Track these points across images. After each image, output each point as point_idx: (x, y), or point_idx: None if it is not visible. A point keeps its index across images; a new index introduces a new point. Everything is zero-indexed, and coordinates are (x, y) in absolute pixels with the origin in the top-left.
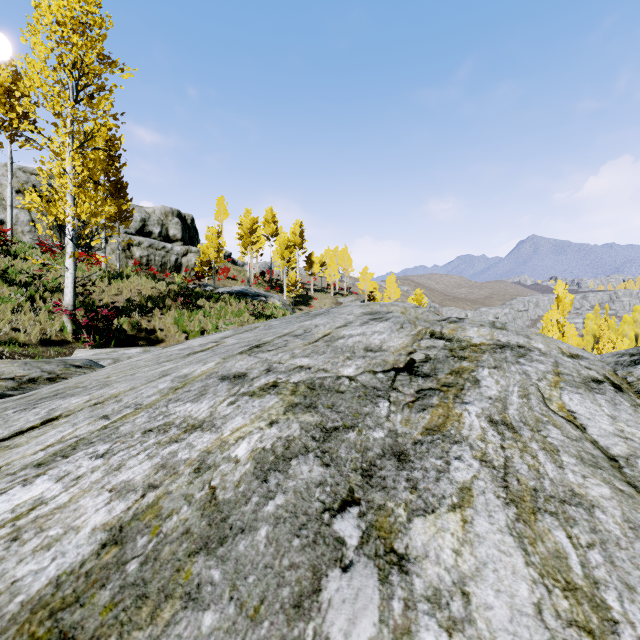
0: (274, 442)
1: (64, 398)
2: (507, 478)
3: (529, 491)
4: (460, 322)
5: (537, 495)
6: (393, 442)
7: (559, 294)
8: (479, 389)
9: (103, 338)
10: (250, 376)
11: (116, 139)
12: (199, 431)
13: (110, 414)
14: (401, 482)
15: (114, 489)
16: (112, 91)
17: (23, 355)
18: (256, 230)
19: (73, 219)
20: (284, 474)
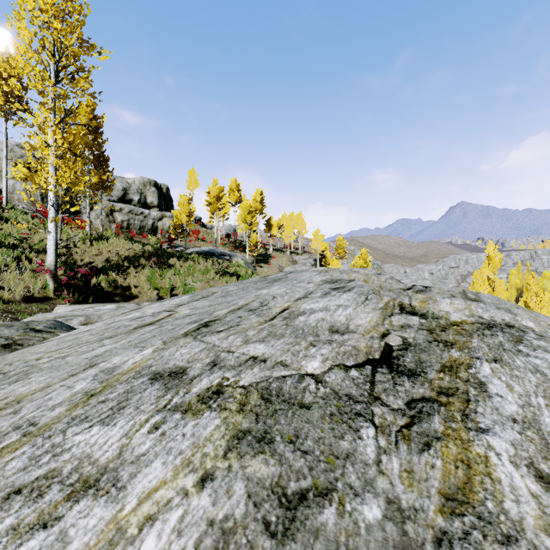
0: (200, 536)
1: None
2: None
3: None
4: (427, 291)
5: None
6: (400, 537)
7: (490, 253)
8: (491, 401)
9: (82, 295)
10: (190, 374)
11: (99, 118)
12: (90, 496)
13: None
14: None
15: None
16: (90, 72)
17: (6, 312)
18: (222, 197)
19: (55, 187)
20: None
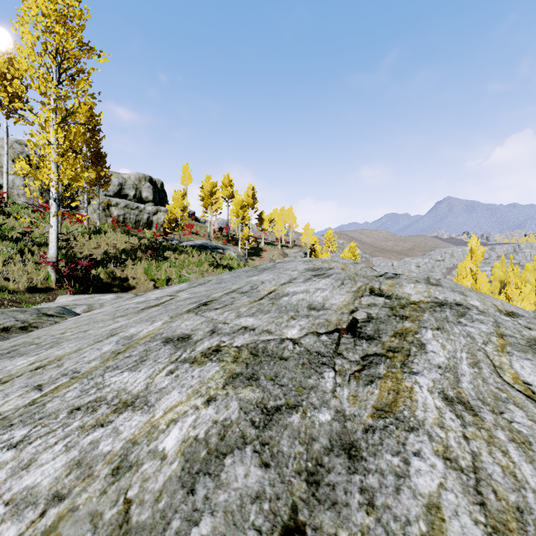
0: (209, 428)
1: (12, 358)
2: (481, 488)
3: (512, 512)
4: (396, 278)
5: (524, 519)
6: (341, 428)
7: (472, 247)
8: (426, 355)
9: (82, 285)
10: (194, 338)
11: (96, 116)
12: (130, 410)
13: (45, 383)
14: (354, 494)
15: (12, 501)
16: (90, 73)
17: (12, 301)
18: (215, 193)
19: (56, 183)
20: (215, 480)
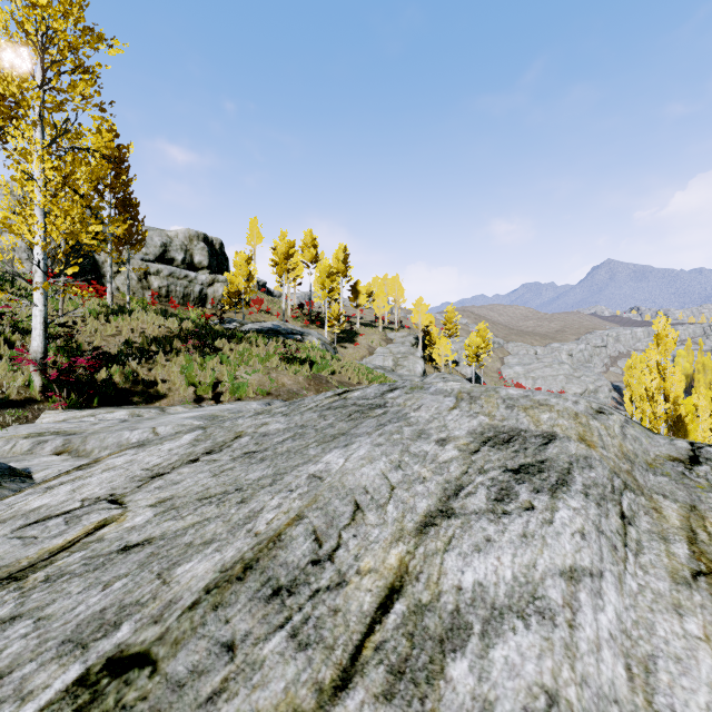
0: None
1: None
2: None
3: None
4: None
5: None
6: None
7: (659, 330)
8: None
9: (85, 394)
10: None
11: (124, 147)
12: None
13: None
14: None
15: None
16: (95, 72)
17: None
18: (293, 255)
19: (43, 239)
20: None
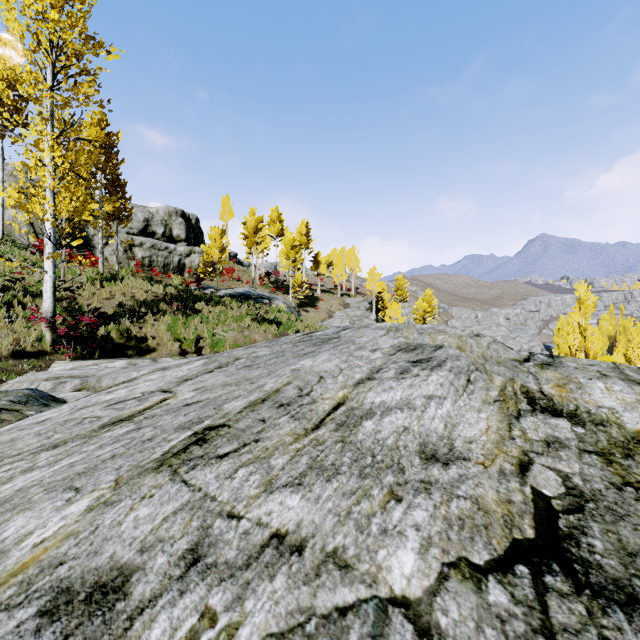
0: None
1: None
2: None
3: None
4: (559, 365)
5: None
6: None
7: (581, 295)
8: None
9: (87, 348)
10: (133, 594)
11: (113, 135)
12: None
13: None
14: None
15: None
16: (96, 74)
17: None
18: (261, 230)
19: (53, 216)
20: None
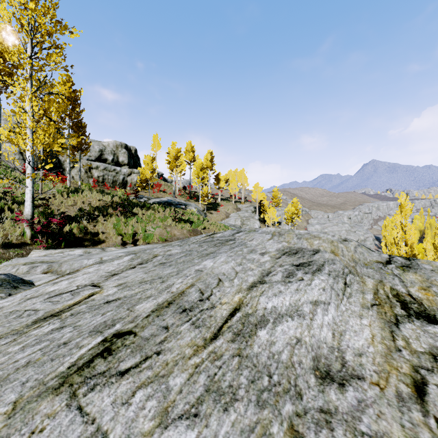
0: None
1: None
2: None
3: None
4: (417, 268)
5: None
6: None
7: (402, 202)
8: None
9: (56, 240)
10: None
11: (77, 91)
12: None
13: None
14: None
15: None
16: (62, 48)
17: None
18: (179, 157)
19: (32, 148)
20: None
